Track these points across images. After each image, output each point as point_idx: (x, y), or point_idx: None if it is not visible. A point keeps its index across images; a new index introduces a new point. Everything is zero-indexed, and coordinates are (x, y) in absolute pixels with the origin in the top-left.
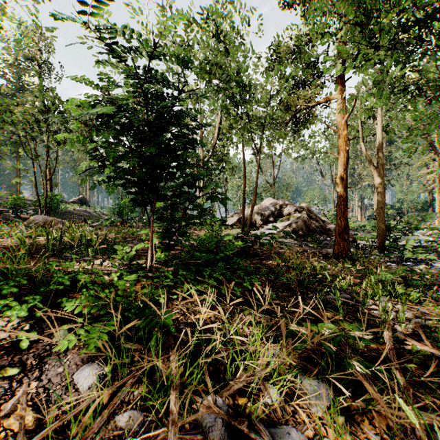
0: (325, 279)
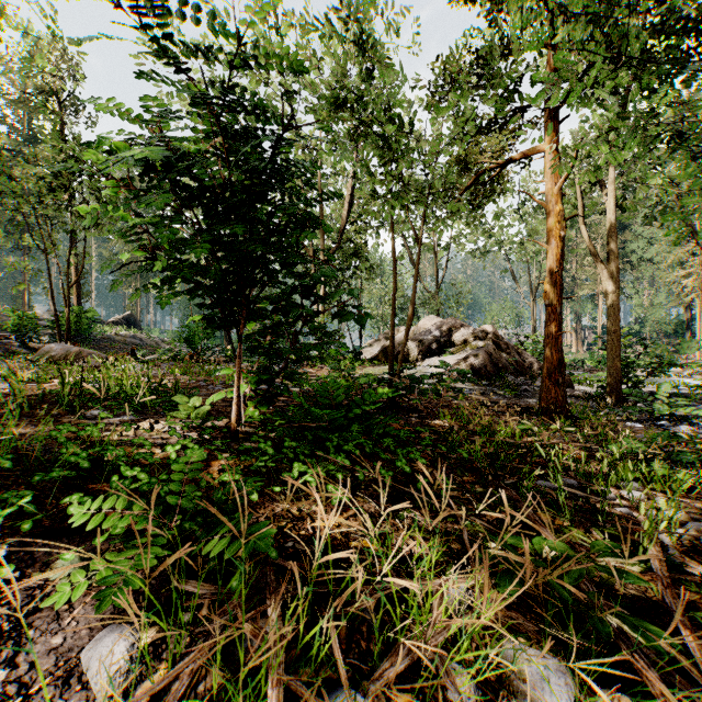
0: (532, 452)
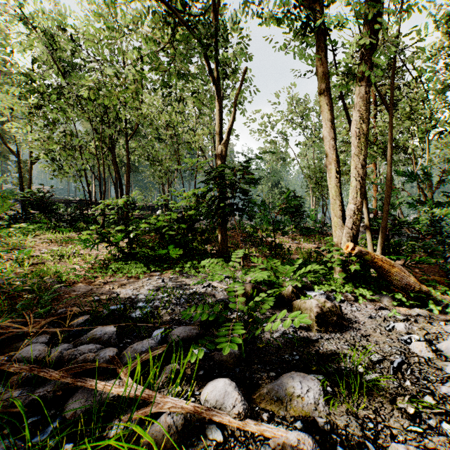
0: None
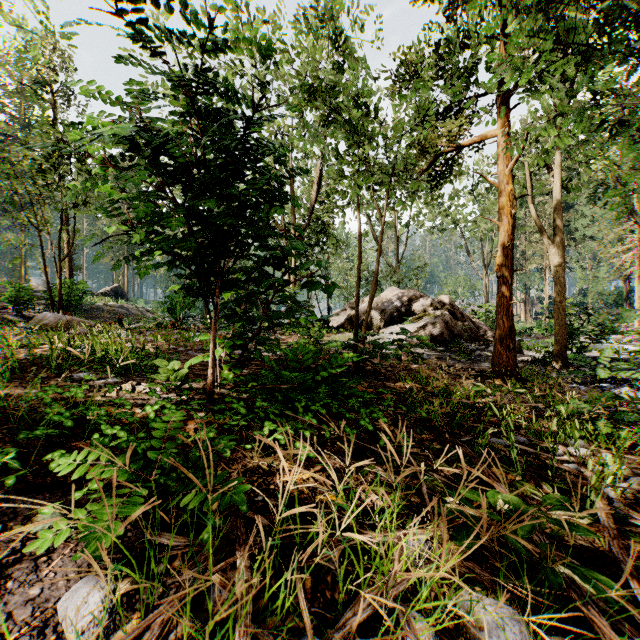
0: (485, 412)
